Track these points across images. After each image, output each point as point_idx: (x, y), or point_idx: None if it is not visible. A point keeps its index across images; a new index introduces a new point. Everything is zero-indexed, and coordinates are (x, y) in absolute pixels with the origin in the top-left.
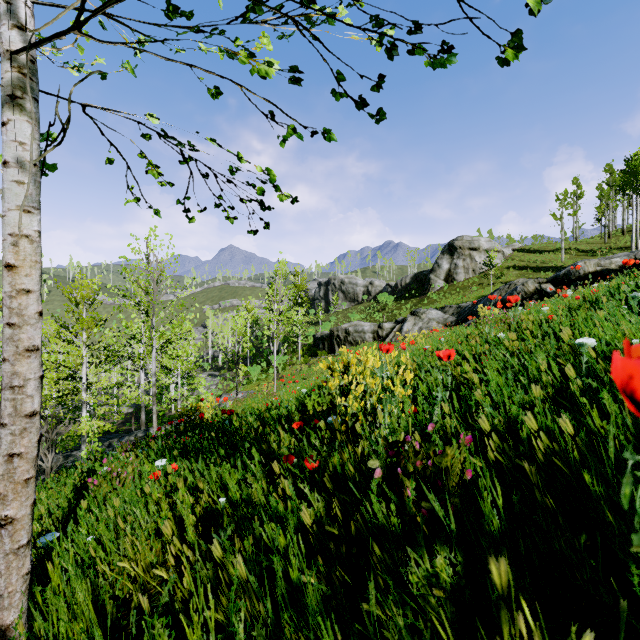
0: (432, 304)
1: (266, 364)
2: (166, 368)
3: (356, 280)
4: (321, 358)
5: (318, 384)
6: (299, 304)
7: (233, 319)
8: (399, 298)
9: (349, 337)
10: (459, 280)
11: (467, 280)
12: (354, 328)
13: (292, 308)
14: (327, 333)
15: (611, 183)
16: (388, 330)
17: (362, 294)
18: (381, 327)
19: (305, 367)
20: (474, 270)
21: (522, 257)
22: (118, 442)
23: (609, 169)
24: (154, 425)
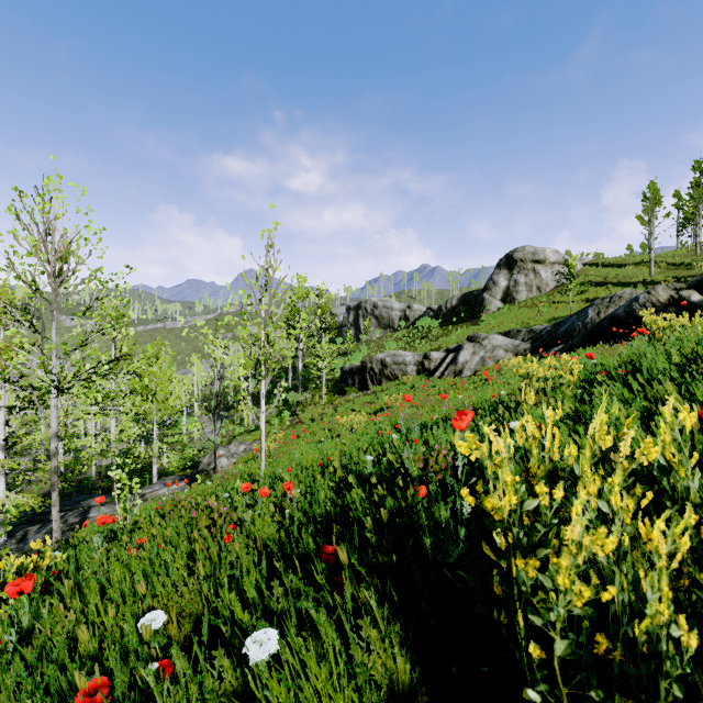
0: (488, 329)
1: (283, 403)
2: (135, 413)
3: (391, 303)
4: (350, 397)
5: (344, 468)
6: (323, 330)
7: (210, 341)
8: (444, 323)
9: (386, 370)
10: (520, 300)
11: (531, 300)
12: (392, 359)
13: (314, 334)
14: (358, 365)
15: (701, 184)
16: (437, 361)
17: (398, 320)
18: (428, 357)
19: (330, 409)
20: (539, 287)
21: (597, 272)
22: (36, 533)
23: (699, 167)
24: (54, 526)
